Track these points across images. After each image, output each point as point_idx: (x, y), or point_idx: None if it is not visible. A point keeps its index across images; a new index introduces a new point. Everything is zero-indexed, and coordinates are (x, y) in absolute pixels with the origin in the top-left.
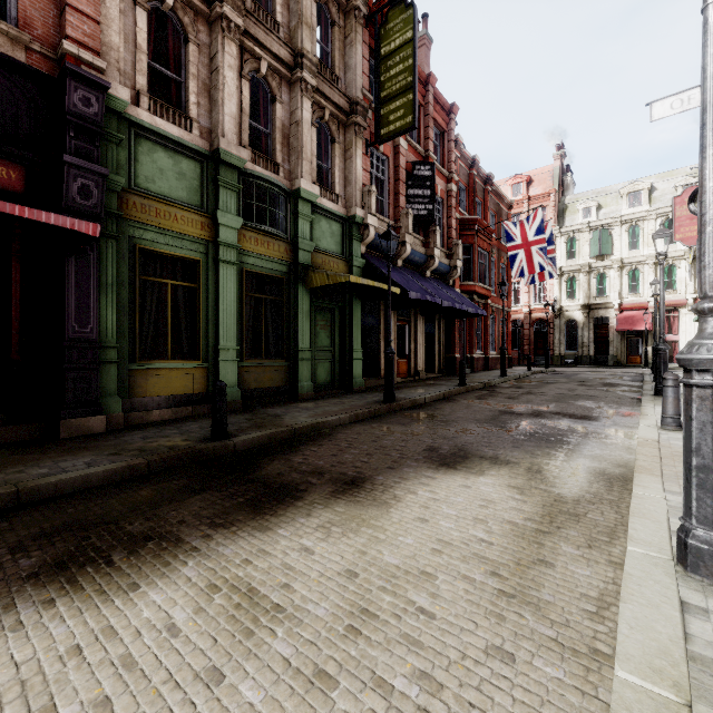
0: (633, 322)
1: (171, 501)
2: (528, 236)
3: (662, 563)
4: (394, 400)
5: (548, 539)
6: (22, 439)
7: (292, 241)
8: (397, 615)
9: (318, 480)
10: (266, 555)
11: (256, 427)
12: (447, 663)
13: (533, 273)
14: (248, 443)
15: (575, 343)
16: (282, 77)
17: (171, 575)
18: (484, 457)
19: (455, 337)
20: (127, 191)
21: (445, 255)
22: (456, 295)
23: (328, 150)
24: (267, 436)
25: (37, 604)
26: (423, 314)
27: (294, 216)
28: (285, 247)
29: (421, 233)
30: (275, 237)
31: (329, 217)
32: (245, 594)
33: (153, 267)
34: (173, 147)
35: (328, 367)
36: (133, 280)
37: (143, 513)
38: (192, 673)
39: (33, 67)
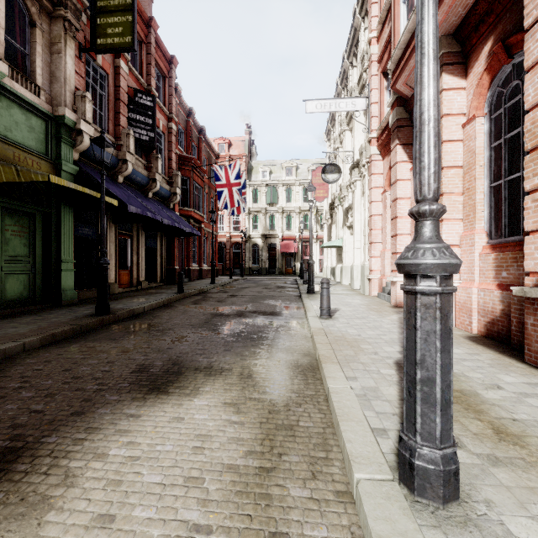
0: (288, 247)
1: None
2: (231, 179)
3: (391, 490)
4: (109, 312)
5: (274, 483)
6: None
7: None
8: None
9: None
10: None
11: None
12: None
13: (233, 207)
14: None
15: (258, 260)
16: None
17: None
18: (198, 368)
19: (175, 251)
20: None
21: (166, 182)
22: (176, 217)
23: (25, 33)
24: None
25: None
26: (146, 230)
27: None
28: None
29: (144, 157)
30: None
31: (25, 108)
32: None
33: None
34: None
35: (24, 279)
36: None
37: None
38: None
39: None
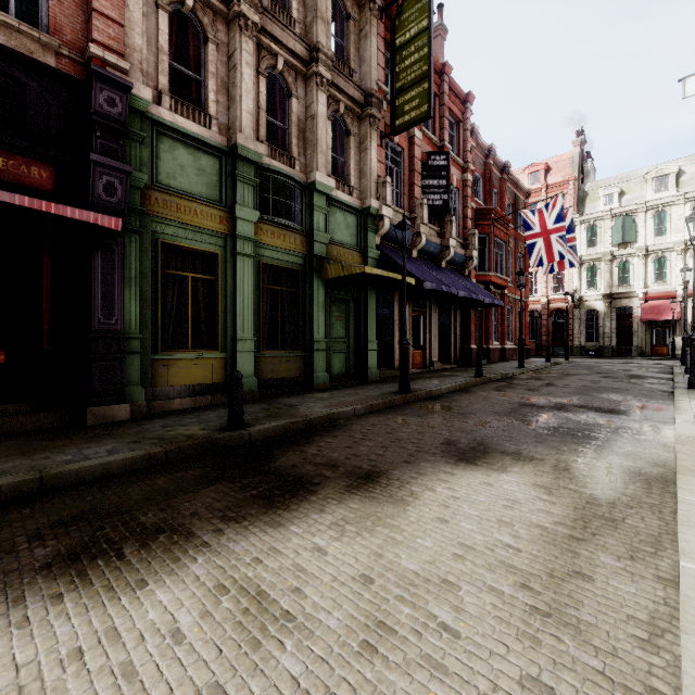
0: (659, 312)
1: (185, 492)
2: (547, 224)
3: None
4: (410, 391)
5: (583, 548)
6: (53, 426)
7: (308, 233)
8: (416, 631)
9: (332, 473)
10: (277, 554)
11: (272, 417)
12: (475, 694)
13: (552, 262)
14: (264, 433)
15: (596, 334)
16: (298, 72)
17: (179, 572)
18: (505, 452)
19: (470, 327)
20: (150, 187)
21: (460, 245)
22: (472, 286)
23: (343, 143)
24: (283, 426)
25: (45, 598)
26: (438, 305)
27: (310, 209)
28: (301, 240)
29: (436, 223)
30: (291, 230)
31: (344, 209)
32: (254, 597)
33: (174, 261)
34: (193, 144)
35: (343, 357)
36: (155, 273)
37: (157, 503)
38: (193, 689)
39: (63, 71)
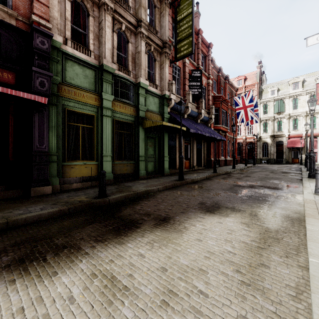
0: (295, 143)
1: (77, 228)
2: (245, 103)
3: None
4: (183, 179)
5: (264, 252)
6: (14, 196)
7: (136, 106)
8: (188, 294)
9: (147, 218)
10: (121, 257)
11: (119, 191)
12: None
13: (247, 120)
14: (115, 199)
15: (267, 153)
16: (132, 31)
17: (73, 267)
18: (227, 207)
19: (211, 150)
20: (61, 83)
21: (206, 113)
22: (211, 131)
23: (152, 65)
24: (124, 196)
25: (6, 282)
26: (196, 140)
27: (137, 95)
28: (133, 109)
29: (195, 102)
30: (128, 105)
31: (153, 95)
32: (109, 279)
33: (73, 118)
34: (82, 64)
35: (152, 164)
36: (64, 124)
37: (64, 233)
38: None
39: (19, 27)
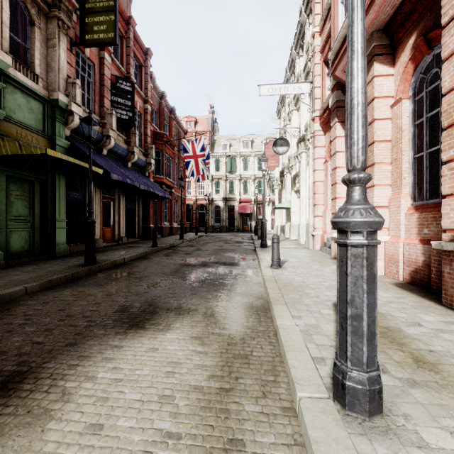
0: (245, 209)
1: None
2: (196, 151)
3: (327, 406)
4: (96, 262)
5: (232, 400)
6: None
7: None
8: None
9: None
10: None
11: None
12: None
13: (199, 175)
14: None
15: (219, 219)
16: None
17: None
18: (170, 309)
19: (150, 212)
20: None
21: (142, 154)
22: (150, 183)
23: (26, 30)
24: None
25: None
26: (126, 194)
27: None
28: None
29: (124, 133)
30: None
31: (26, 93)
32: None
33: None
34: None
35: (25, 235)
36: None
37: None
38: None
39: None
